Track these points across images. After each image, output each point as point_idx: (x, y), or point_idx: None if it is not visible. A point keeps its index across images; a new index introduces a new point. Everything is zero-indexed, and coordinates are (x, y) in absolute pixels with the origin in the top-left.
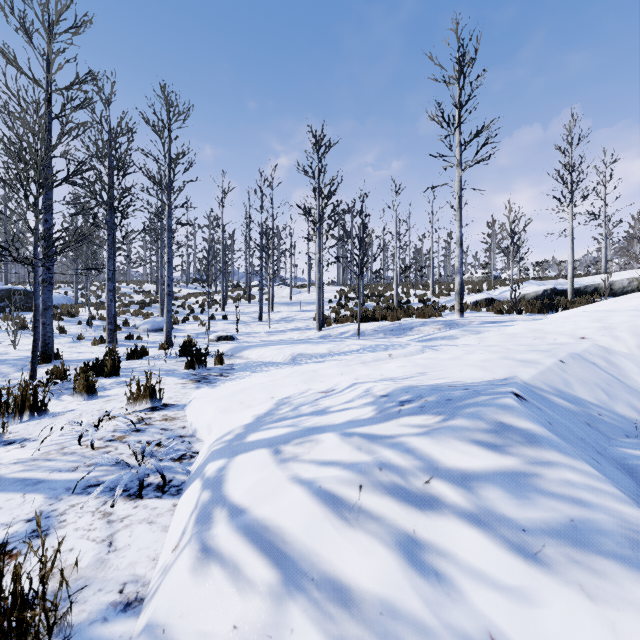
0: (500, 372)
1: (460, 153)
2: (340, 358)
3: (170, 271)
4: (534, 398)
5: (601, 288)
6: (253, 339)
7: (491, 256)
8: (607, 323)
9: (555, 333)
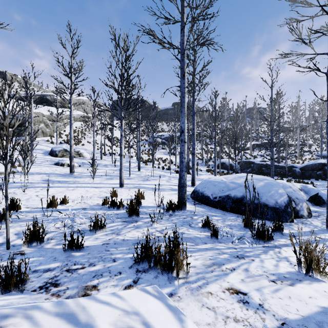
0: None
1: None
2: None
3: None
4: None
5: None
6: None
7: None
8: None
9: None
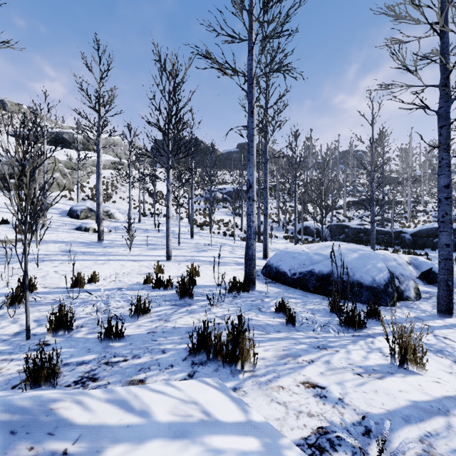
0: None
1: None
2: None
3: None
4: None
5: None
6: None
7: None
8: None
9: None
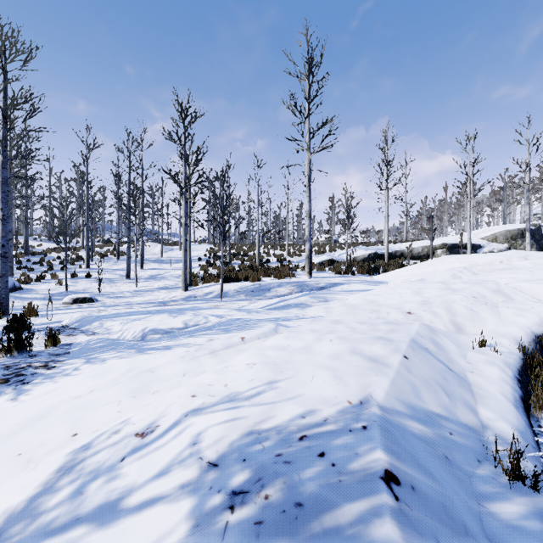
0: (353, 384)
1: (309, 139)
2: (190, 342)
3: (5, 229)
4: (399, 450)
5: (405, 253)
6: (115, 300)
7: (332, 225)
8: (425, 297)
9: (387, 306)
